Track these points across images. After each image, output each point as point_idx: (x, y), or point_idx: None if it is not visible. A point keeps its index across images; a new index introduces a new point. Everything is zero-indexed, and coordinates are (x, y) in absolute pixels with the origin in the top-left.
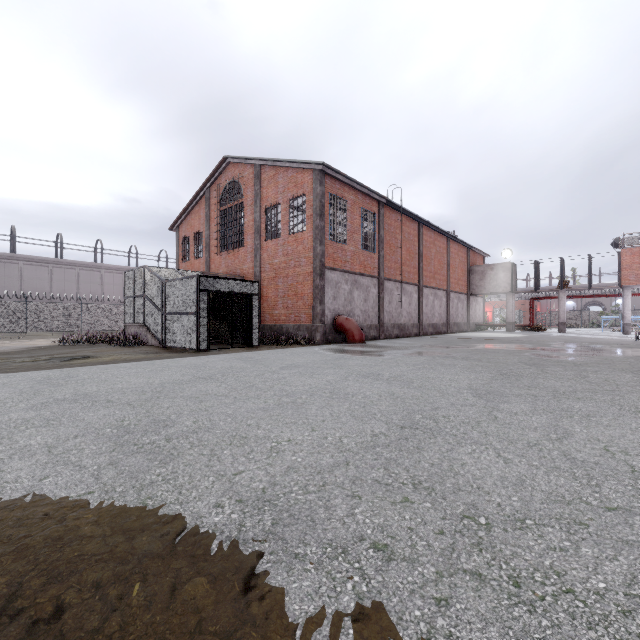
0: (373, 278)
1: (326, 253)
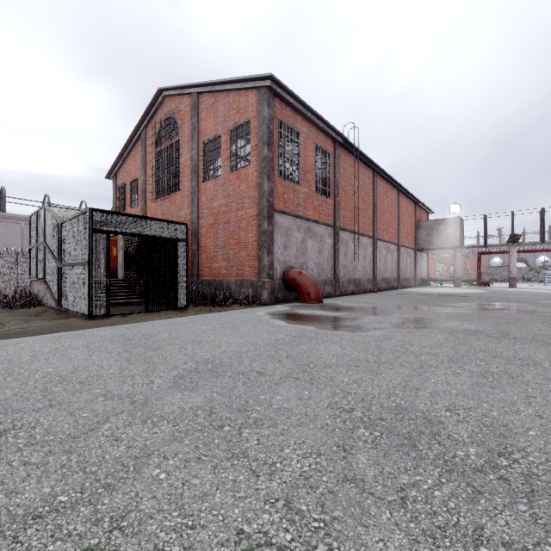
0: (328, 227)
1: (275, 192)
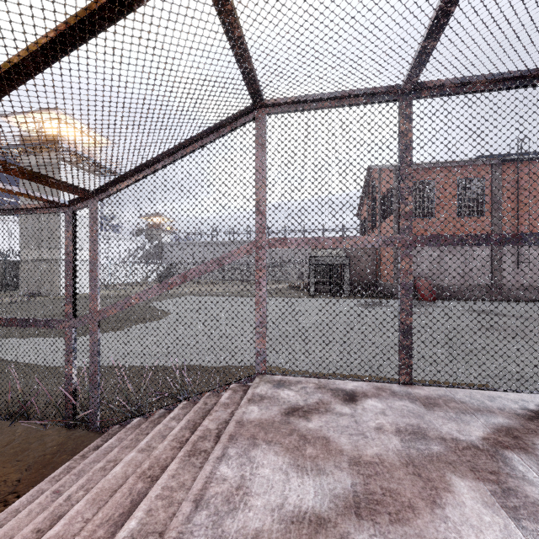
0: None
1: None
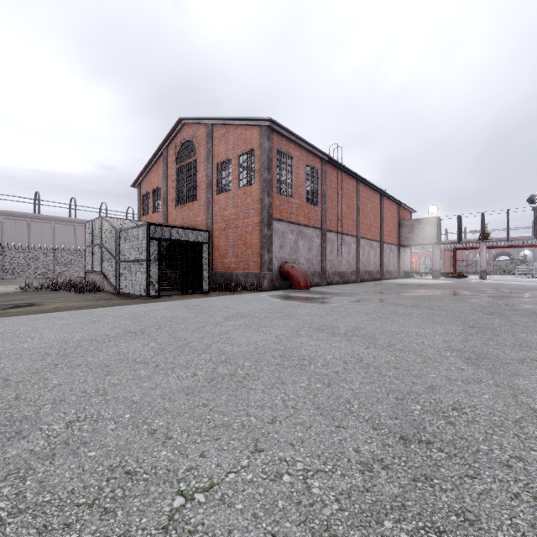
0: (316, 229)
1: (273, 205)
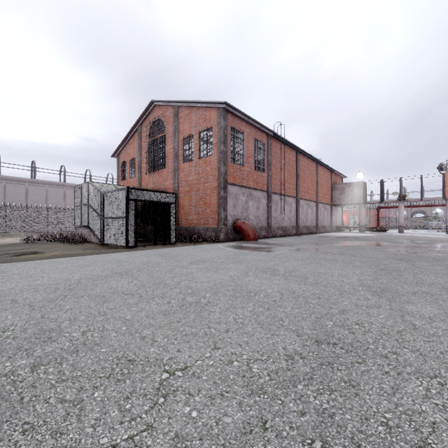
0: (263, 192)
1: (228, 172)
